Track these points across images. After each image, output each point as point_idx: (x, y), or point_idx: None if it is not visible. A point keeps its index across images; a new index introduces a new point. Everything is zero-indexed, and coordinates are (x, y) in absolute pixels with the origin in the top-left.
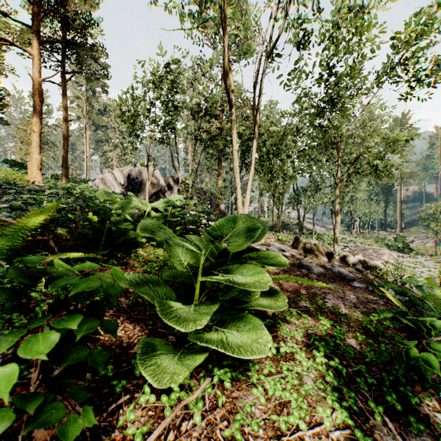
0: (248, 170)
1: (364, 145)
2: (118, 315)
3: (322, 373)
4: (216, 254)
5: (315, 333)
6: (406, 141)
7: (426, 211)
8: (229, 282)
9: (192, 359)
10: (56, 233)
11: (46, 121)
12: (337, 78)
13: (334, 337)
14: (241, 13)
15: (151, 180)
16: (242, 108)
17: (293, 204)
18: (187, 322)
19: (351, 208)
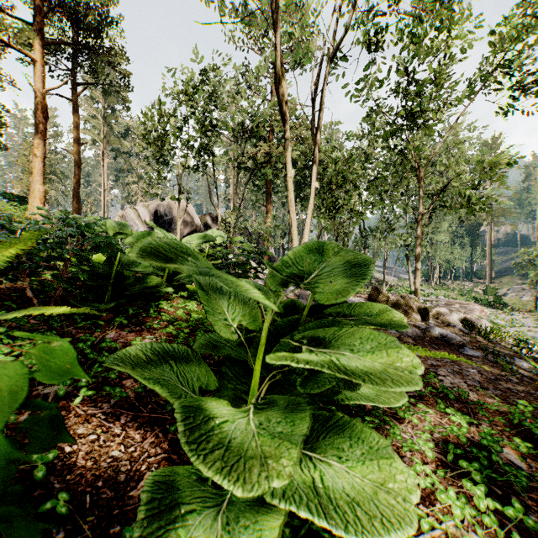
0: (304, 206)
1: (455, 171)
2: (118, 413)
3: (492, 531)
4: (281, 309)
5: (446, 440)
6: (509, 166)
7: (524, 256)
8: (334, 367)
9: (253, 527)
10: (46, 279)
11: (54, 146)
12: (421, 85)
13: (479, 447)
14: (297, 6)
15: (184, 217)
16: (297, 129)
17: (360, 248)
18: (244, 462)
19: (430, 253)
